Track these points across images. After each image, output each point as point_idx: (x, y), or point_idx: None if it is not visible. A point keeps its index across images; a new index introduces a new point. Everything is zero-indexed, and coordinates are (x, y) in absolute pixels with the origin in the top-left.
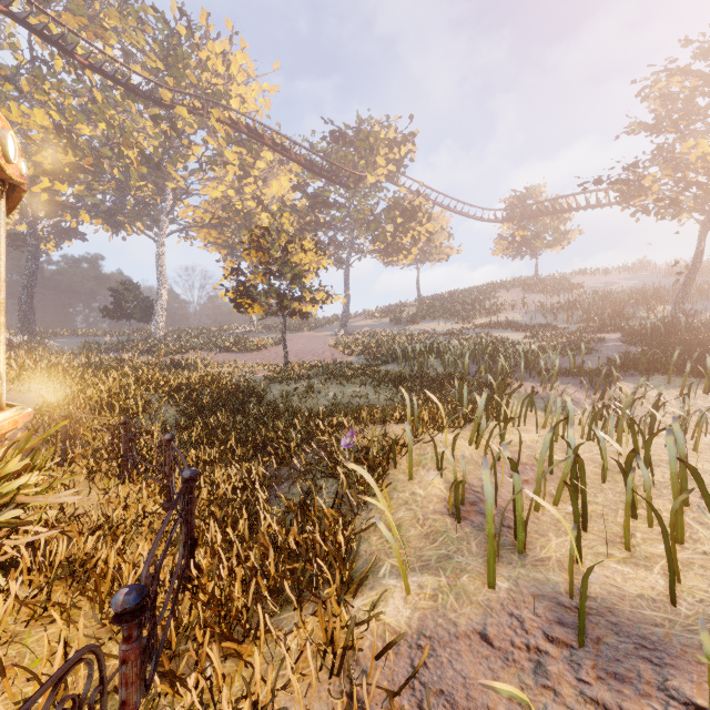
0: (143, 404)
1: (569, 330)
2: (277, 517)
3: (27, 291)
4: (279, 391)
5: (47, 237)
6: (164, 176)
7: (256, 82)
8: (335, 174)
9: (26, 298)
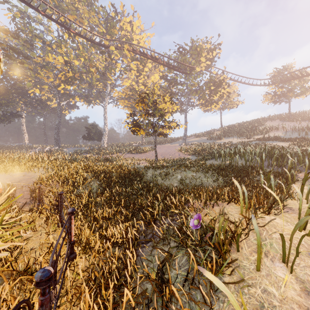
0: (82, 180)
1: None
2: (140, 282)
3: (57, 129)
4: (151, 174)
5: (65, 109)
6: (106, 79)
7: (144, 33)
8: (180, 68)
9: (56, 132)
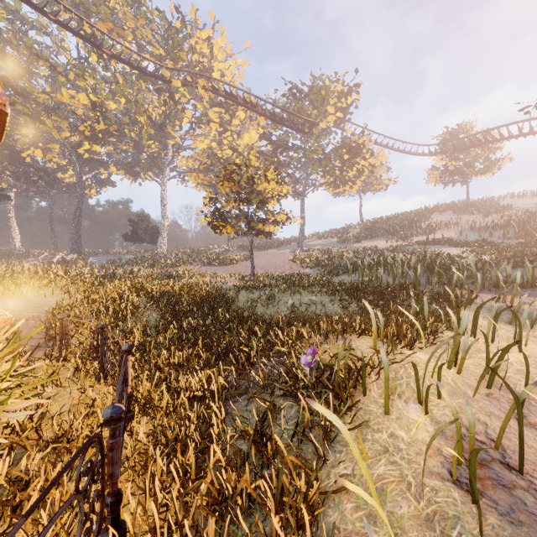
0: (131, 308)
1: (507, 244)
2: (231, 442)
3: (76, 223)
4: (245, 298)
5: (90, 186)
6: (166, 136)
7: (233, 59)
8: (293, 123)
9: (75, 228)
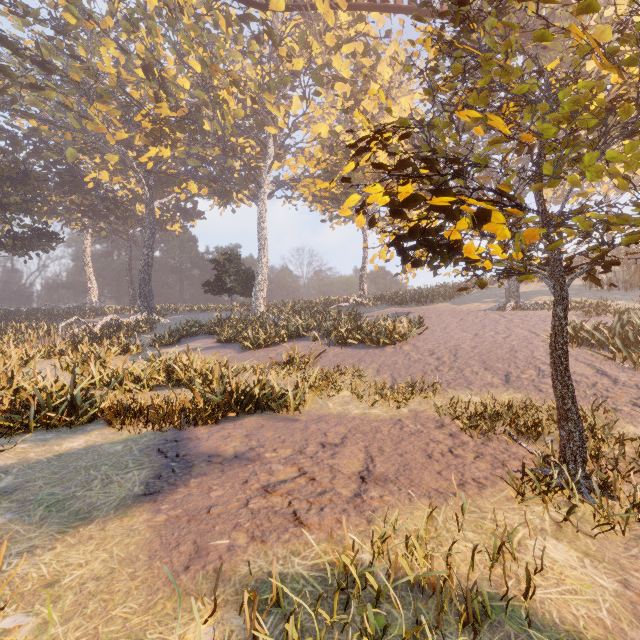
0: None
1: None
2: None
3: (144, 268)
4: None
5: (174, 220)
6: (265, 125)
7: None
8: None
9: (143, 276)
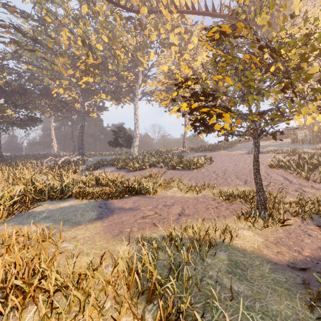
0: None
1: None
2: None
3: (80, 134)
4: None
5: (93, 111)
6: (137, 66)
7: (187, 0)
8: None
9: (80, 138)
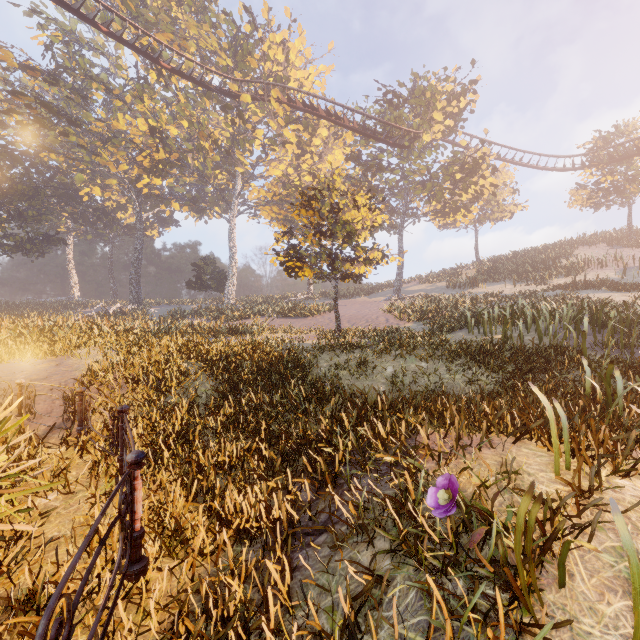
0: (177, 376)
1: None
2: None
3: (135, 269)
4: (327, 362)
5: (152, 226)
6: (235, 163)
7: (313, 66)
8: (389, 136)
9: (134, 275)
